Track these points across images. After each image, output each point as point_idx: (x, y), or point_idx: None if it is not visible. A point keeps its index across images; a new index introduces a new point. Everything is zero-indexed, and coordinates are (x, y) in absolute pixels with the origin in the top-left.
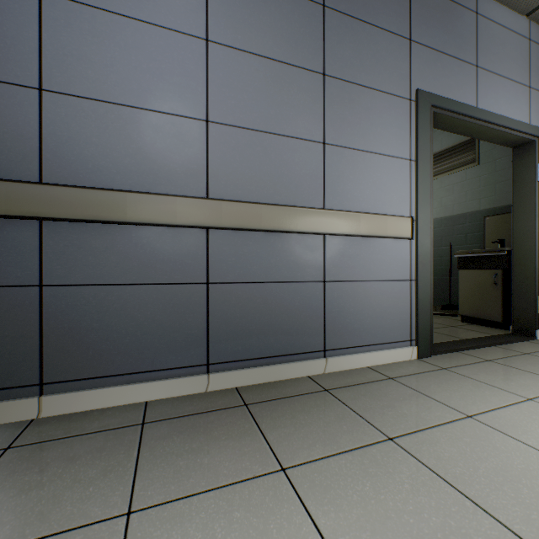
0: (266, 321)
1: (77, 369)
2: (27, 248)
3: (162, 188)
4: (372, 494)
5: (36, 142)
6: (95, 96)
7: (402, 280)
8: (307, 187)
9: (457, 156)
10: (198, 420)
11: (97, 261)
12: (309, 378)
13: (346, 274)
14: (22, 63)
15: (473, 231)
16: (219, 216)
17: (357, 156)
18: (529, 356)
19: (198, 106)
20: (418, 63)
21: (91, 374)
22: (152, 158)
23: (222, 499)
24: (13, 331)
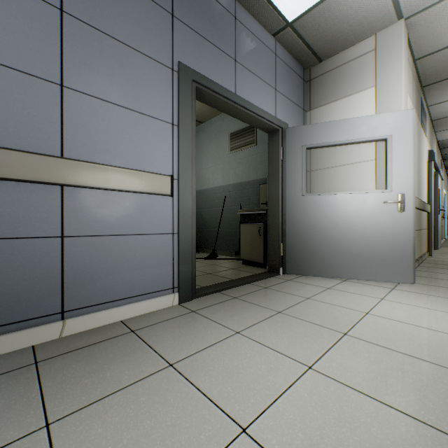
0: None
1: None
2: None
3: None
4: None
5: None
6: None
7: (164, 234)
8: (36, 130)
9: (245, 137)
10: None
11: None
12: (31, 348)
13: (95, 229)
14: None
15: (254, 195)
16: None
17: (110, 108)
18: (266, 290)
19: None
20: (182, 39)
21: None
22: None
23: None
24: None
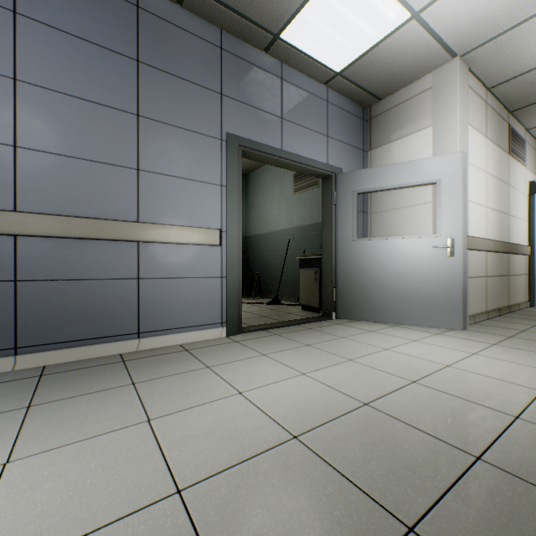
0: (79, 311)
1: None
2: None
3: None
4: (81, 410)
5: None
6: None
7: (214, 277)
8: (122, 204)
9: (308, 178)
10: None
11: None
12: (119, 355)
13: (160, 273)
14: None
15: (316, 238)
16: (25, 225)
17: (171, 181)
18: (308, 330)
19: (5, 133)
20: (229, 112)
21: None
22: None
23: None
24: None
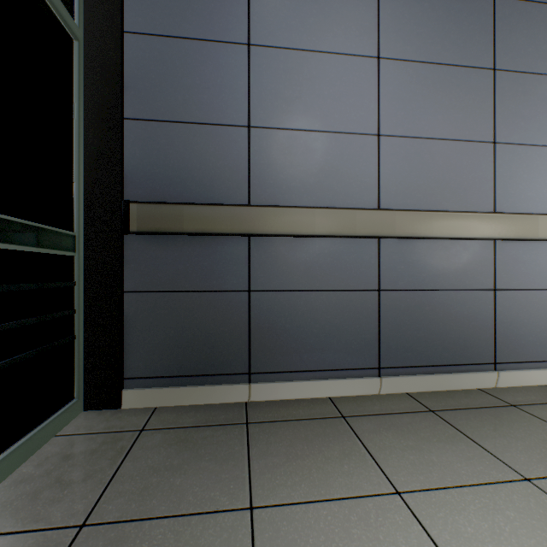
0: (433, 329)
1: (274, 363)
2: (239, 259)
3: (339, 202)
4: None
5: (246, 171)
6: (287, 126)
7: None
8: (476, 190)
9: None
10: (394, 420)
11: (289, 270)
12: (481, 391)
13: (519, 282)
14: (236, 107)
15: None
16: (392, 225)
17: (531, 152)
18: None
19: (370, 122)
20: None
21: (284, 368)
22: (331, 176)
23: (482, 497)
24: (231, 328)
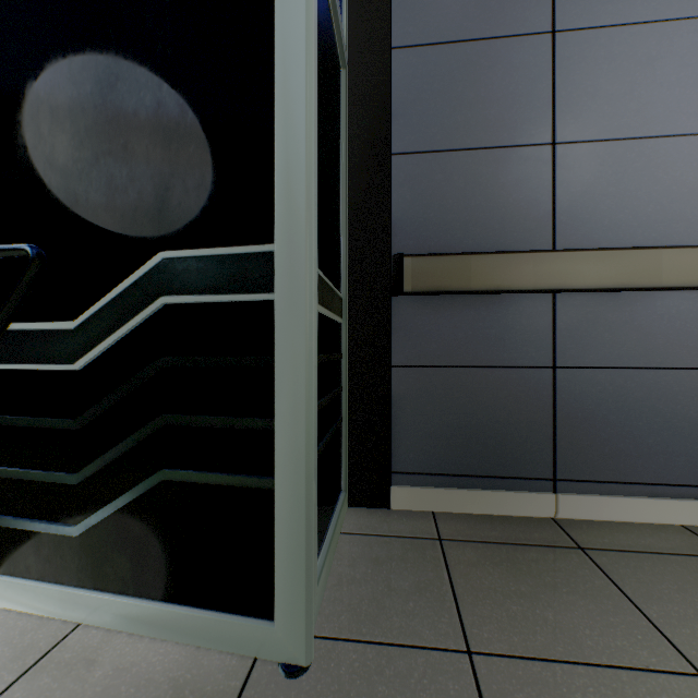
0: None
1: (590, 468)
2: (539, 324)
3: (695, 237)
4: None
5: (548, 205)
6: (610, 135)
7: None
8: None
9: None
10: None
11: (612, 339)
12: None
13: None
14: (535, 120)
15: None
16: None
17: None
18: None
19: None
20: None
21: (606, 477)
22: (681, 200)
23: None
24: (527, 416)
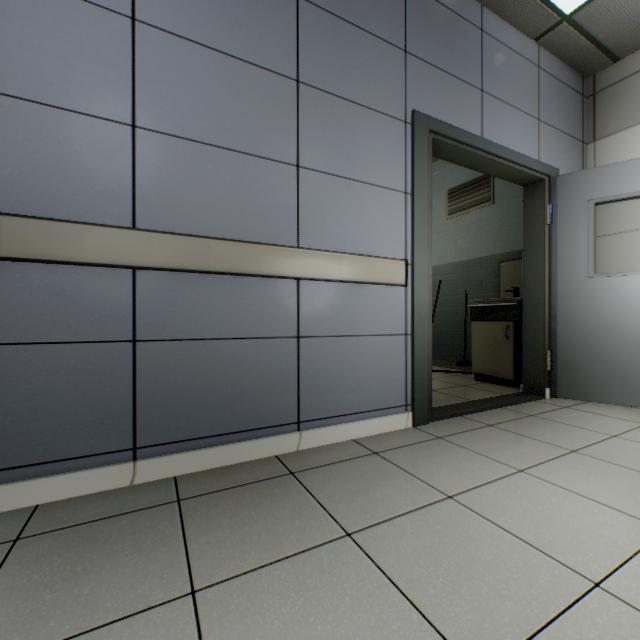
0: (220, 388)
1: None
2: None
3: (63, 212)
4: (300, 617)
5: None
6: None
7: (395, 335)
8: (276, 219)
9: (473, 193)
10: (101, 528)
11: None
12: (276, 458)
13: (327, 328)
14: None
15: (489, 278)
16: (149, 252)
17: (340, 184)
18: (533, 418)
19: (120, 105)
20: (415, 80)
21: None
22: (47, 171)
23: None
24: None
